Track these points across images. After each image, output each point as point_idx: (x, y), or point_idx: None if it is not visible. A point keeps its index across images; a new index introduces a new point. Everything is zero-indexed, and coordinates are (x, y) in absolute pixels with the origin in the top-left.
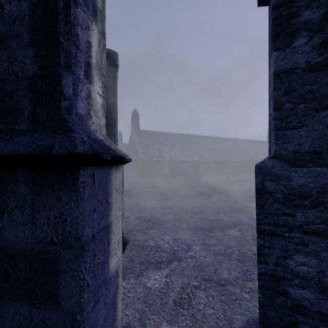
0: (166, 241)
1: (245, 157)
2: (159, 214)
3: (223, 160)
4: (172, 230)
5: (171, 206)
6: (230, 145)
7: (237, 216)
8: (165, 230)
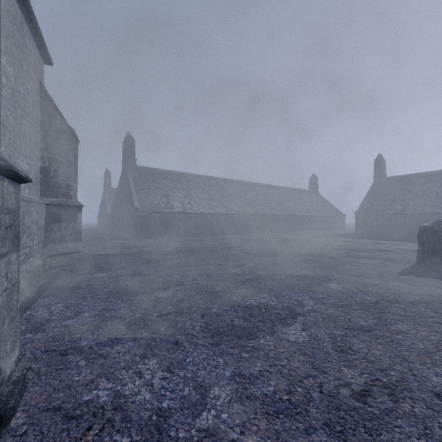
0: (147, 379)
1: (284, 209)
2: (149, 302)
3: (256, 213)
4: (169, 340)
5: (176, 283)
6: (266, 193)
7: (290, 295)
8: (151, 342)
